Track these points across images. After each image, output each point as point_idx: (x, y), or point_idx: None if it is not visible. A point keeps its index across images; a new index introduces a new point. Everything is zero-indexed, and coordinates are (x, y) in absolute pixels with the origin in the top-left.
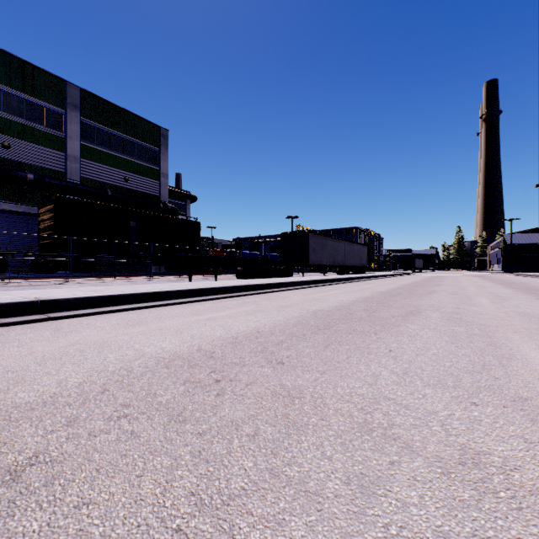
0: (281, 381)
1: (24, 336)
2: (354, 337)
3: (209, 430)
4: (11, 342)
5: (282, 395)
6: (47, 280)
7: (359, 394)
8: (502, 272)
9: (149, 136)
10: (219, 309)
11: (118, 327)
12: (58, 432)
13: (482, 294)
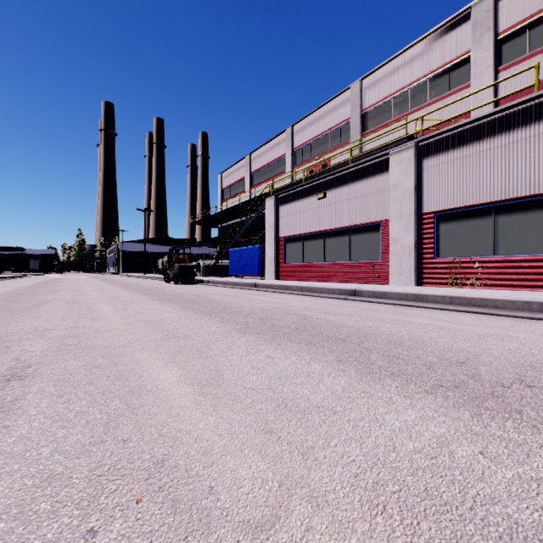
0: None
1: None
2: (3, 317)
3: None
4: None
5: None
6: None
7: (27, 328)
8: (116, 274)
9: None
10: None
11: None
12: None
13: (95, 289)
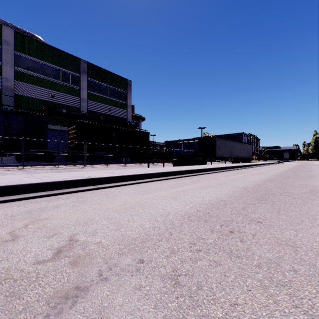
0: (273, 235)
1: (95, 198)
2: (290, 206)
3: (261, 264)
4: (92, 201)
5: (284, 244)
6: (75, 165)
7: None
8: None
9: (121, 85)
10: (182, 185)
11: (137, 194)
12: (172, 257)
13: None
